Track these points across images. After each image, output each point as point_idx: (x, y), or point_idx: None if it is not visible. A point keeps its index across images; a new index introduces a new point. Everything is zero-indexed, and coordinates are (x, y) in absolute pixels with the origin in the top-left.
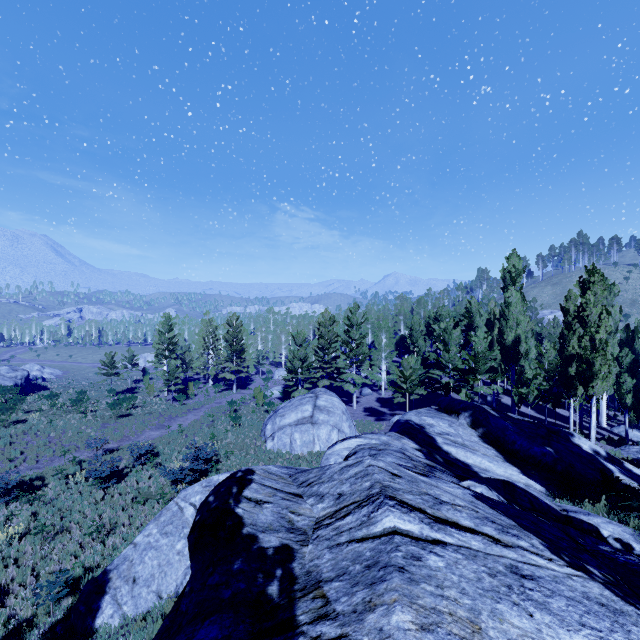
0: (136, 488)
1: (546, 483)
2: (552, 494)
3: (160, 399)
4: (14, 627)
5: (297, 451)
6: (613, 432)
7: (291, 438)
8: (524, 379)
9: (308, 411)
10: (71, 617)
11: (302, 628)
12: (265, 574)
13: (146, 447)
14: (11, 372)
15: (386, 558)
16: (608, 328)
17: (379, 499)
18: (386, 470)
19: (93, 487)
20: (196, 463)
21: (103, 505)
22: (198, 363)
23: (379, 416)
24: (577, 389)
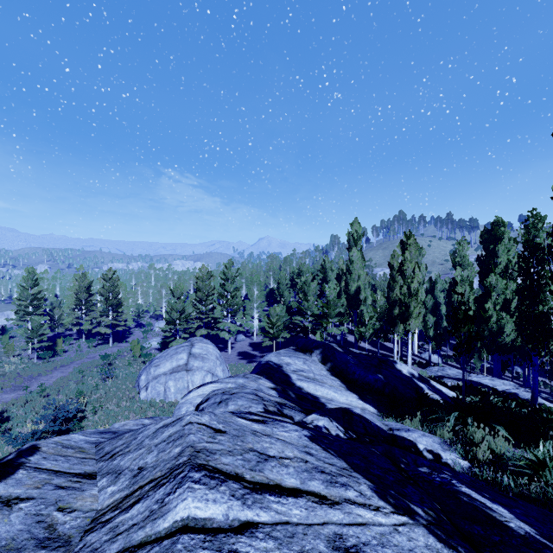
0: None
1: (377, 405)
2: (382, 414)
3: (19, 358)
4: None
5: (171, 398)
6: (422, 357)
7: (165, 386)
8: (363, 320)
9: (183, 359)
10: None
11: None
12: None
13: None
14: None
15: None
16: (419, 279)
17: (183, 472)
18: (208, 426)
19: None
20: (52, 424)
21: None
22: (70, 319)
23: (251, 359)
24: (399, 326)
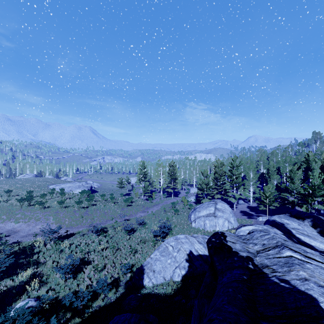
0: (140, 236)
1: None
2: None
3: (142, 199)
4: (113, 279)
5: (207, 229)
6: None
7: (204, 222)
8: None
9: (212, 210)
10: (132, 280)
11: (268, 273)
12: (246, 262)
13: (142, 220)
14: (86, 184)
15: (291, 262)
16: None
17: (282, 246)
18: (281, 238)
19: (124, 234)
20: (164, 229)
21: (130, 241)
22: (155, 183)
23: (249, 216)
24: None
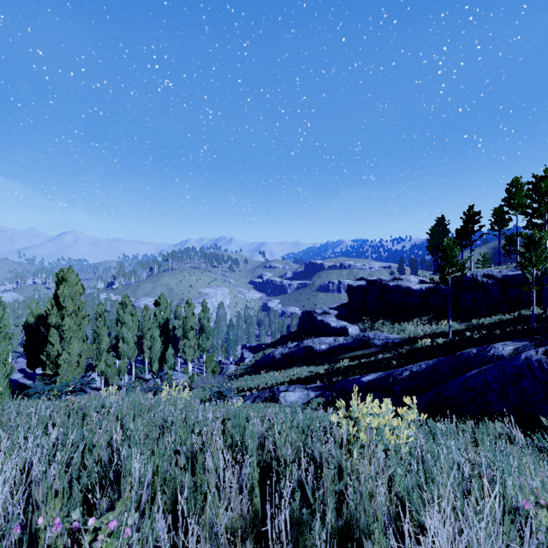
0: None
1: None
2: None
3: None
4: None
5: None
6: None
7: None
8: None
9: None
10: None
11: None
12: None
13: None
14: None
15: None
16: None
17: None
18: None
19: None
20: None
21: None
22: None
23: None
24: None
